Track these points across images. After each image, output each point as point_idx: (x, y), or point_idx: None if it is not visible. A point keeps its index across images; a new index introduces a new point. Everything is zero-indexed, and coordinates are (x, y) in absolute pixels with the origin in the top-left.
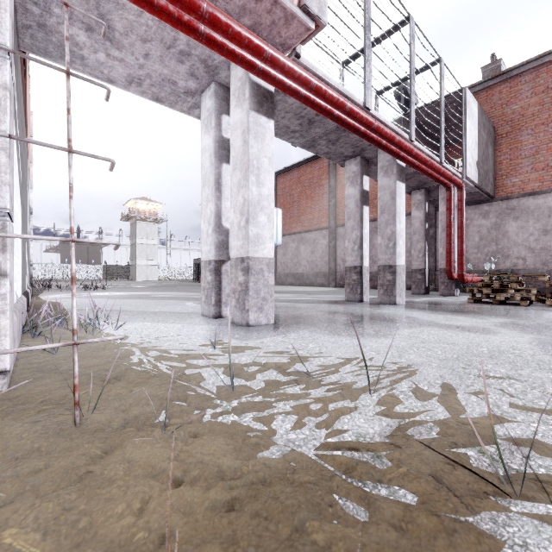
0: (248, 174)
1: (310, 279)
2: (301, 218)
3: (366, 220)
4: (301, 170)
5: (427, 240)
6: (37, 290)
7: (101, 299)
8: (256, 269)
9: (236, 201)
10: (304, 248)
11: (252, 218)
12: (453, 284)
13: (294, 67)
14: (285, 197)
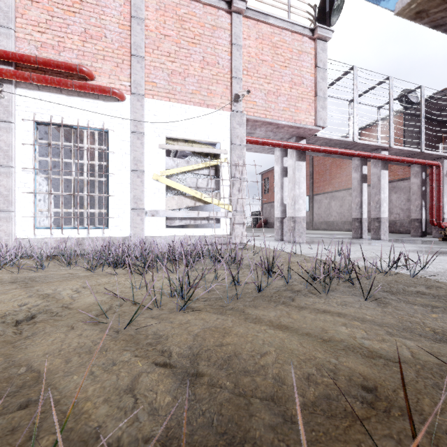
0: (295, 185)
1: (339, 226)
2: (332, 181)
3: (364, 191)
4: None
5: (424, 198)
6: None
7: None
8: (298, 221)
9: (290, 195)
10: (334, 203)
11: (296, 202)
12: (442, 229)
13: (313, 147)
14: (320, 167)
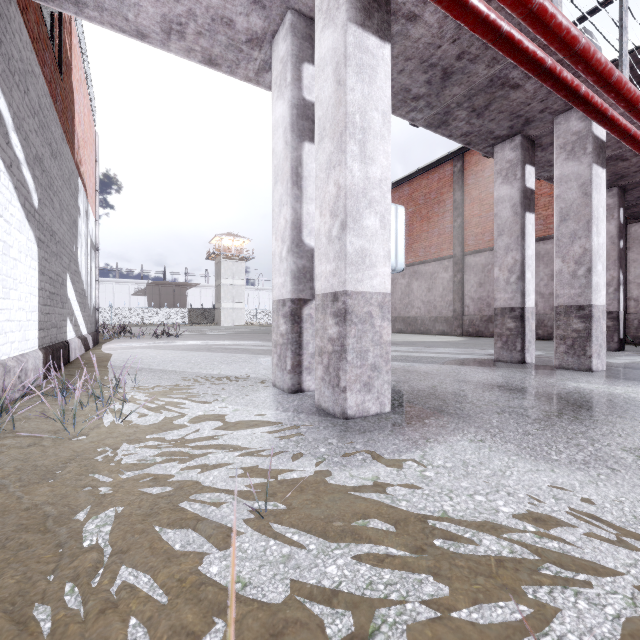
0: (345, 140)
1: (425, 325)
2: (413, 246)
3: (529, 235)
4: (413, 184)
5: (621, 266)
6: (110, 336)
7: (161, 351)
8: (360, 313)
9: (324, 194)
10: (417, 285)
11: (352, 220)
12: None
13: None
14: None
